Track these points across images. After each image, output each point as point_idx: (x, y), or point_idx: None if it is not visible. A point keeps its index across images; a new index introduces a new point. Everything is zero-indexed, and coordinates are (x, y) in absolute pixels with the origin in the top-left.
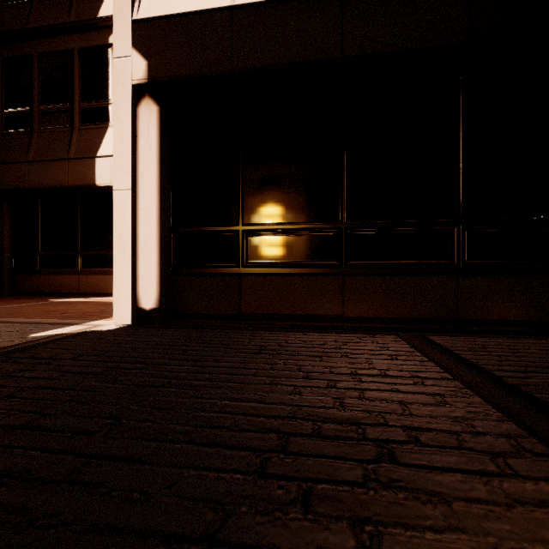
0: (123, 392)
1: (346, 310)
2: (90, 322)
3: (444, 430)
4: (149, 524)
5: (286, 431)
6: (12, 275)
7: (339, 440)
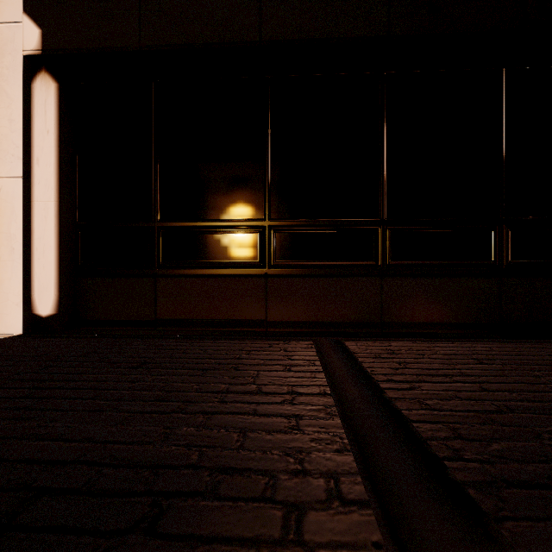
0: None
1: (270, 315)
2: None
3: (262, 470)
4: None
5: (48, 485)
6: None
7: (107, 497)
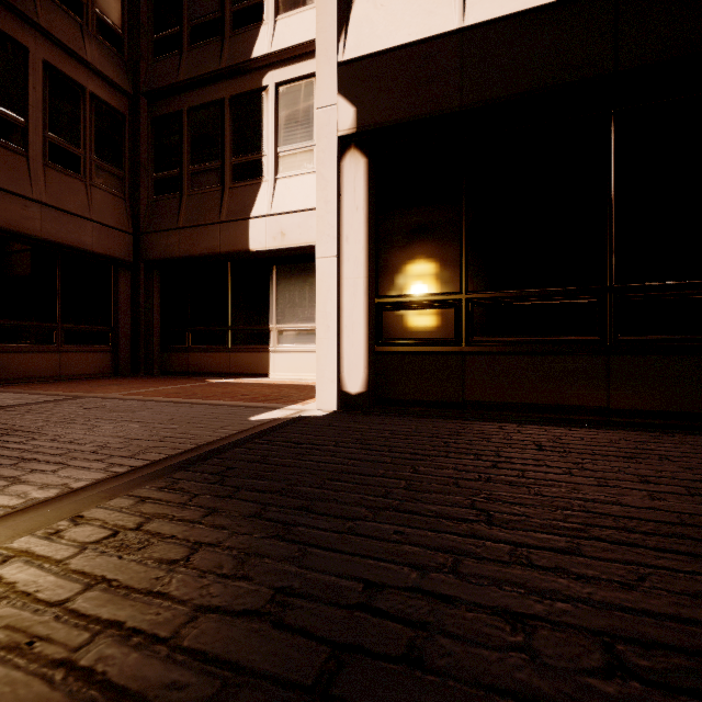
0: (444, 483)
1: (614, 401)
2: (289, 407)
3: None
4: (669, 611)
5: None
6: (161, 353)
7: None
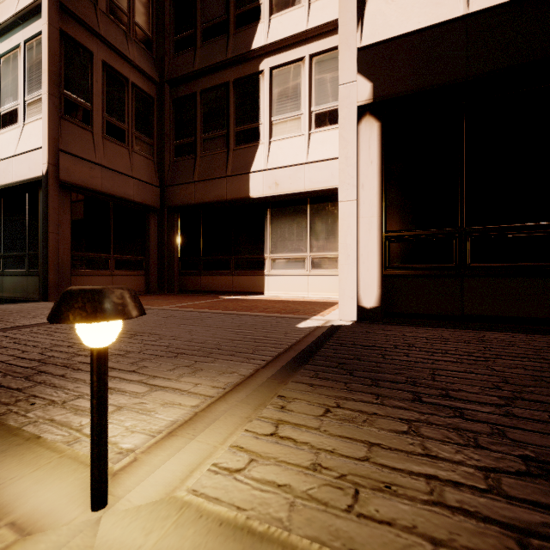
0: (532, 380)
1: None
2: (314, 318)
3: None
4: None
5: None
6: (179, 276)
7: None
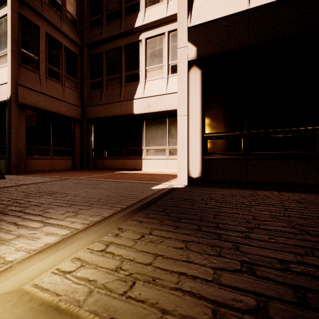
0: (270, 217)
1: None
2: (164, 183)
3: None
4: None
5: None
6: (93, 160)
7: None
